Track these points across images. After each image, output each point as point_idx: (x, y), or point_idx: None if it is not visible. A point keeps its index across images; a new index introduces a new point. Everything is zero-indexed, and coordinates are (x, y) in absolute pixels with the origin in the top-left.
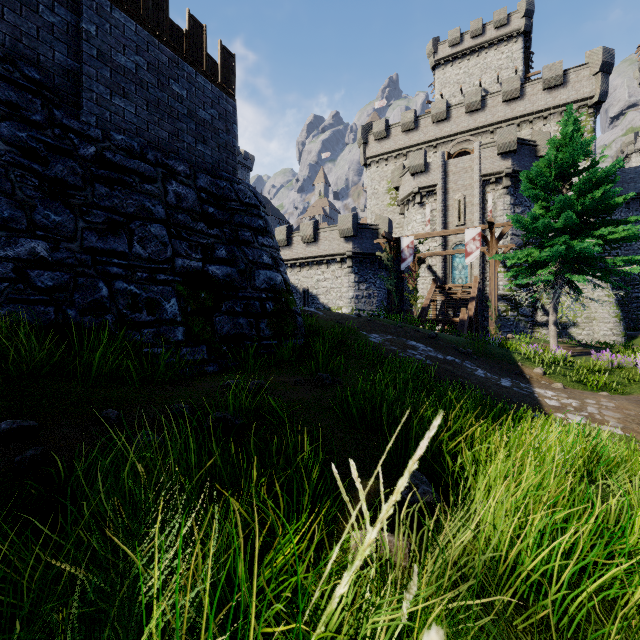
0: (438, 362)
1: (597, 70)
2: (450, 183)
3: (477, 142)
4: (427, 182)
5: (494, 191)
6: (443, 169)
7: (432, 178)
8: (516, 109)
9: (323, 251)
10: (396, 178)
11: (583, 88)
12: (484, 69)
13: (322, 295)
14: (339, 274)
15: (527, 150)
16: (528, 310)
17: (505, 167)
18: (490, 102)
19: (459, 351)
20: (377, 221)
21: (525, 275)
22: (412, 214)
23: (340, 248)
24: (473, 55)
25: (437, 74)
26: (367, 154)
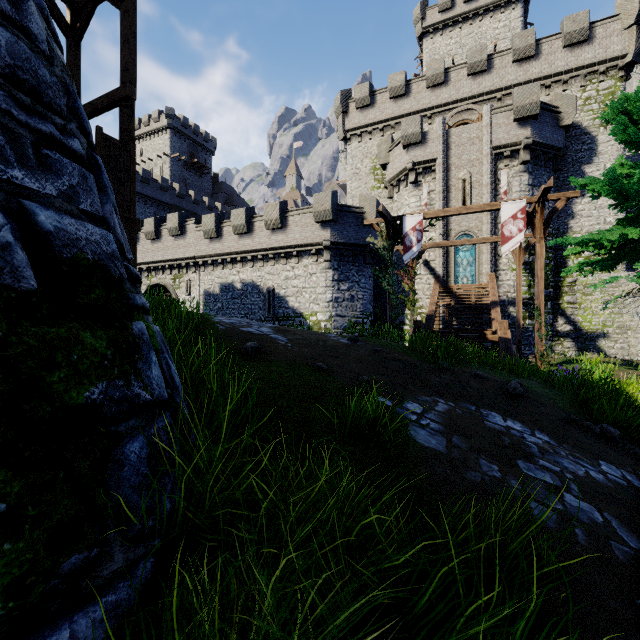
0: (636, 521)
1: (632, 22)
2: (452, 158)
3: (488, 105)
4: (424, 156)
5: (508, 168)
6: (444, 139)
7: (430, 151)
8: (530, 71)
9: (293, 240)
10: (383, 153)
11: (613, 45)
12: (478, 39)
13: (292, 297)
14: (314, 270)
15: (549, 117)
16: (548, 317)
17: (524, 136)
18: (498, 62)
19: (589, 431)
20: (362, 203)
21: (591, 271)
22: (404, 197)
23: (315, 236)
24: (466, 23)
25: (425, 44)
26: (347, 126)
